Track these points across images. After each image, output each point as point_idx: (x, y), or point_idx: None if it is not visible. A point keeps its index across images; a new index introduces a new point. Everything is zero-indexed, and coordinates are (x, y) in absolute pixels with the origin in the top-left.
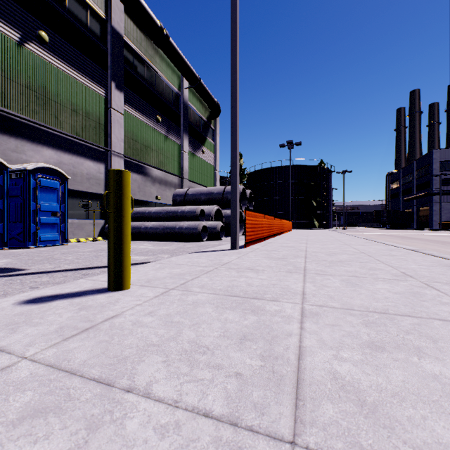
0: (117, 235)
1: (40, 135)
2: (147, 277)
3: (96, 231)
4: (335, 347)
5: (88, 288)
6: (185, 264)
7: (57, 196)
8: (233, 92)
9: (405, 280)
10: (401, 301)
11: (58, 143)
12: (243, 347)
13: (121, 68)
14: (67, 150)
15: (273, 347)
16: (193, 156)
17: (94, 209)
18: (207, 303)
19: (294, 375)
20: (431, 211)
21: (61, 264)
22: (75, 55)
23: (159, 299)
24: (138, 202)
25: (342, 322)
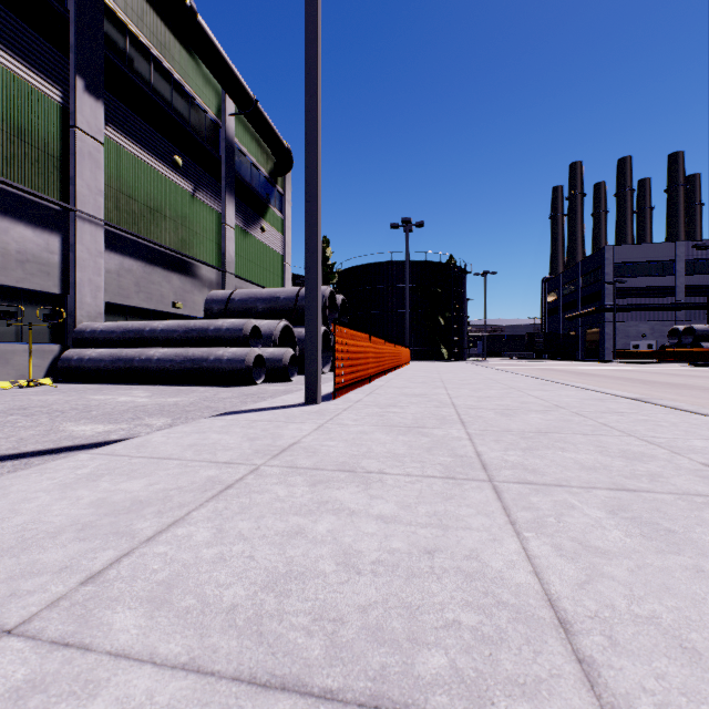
0: None
1: None
2: None
3: (41, 367)
4: None
5: None
6: (175, 457)
7: None
8: (310, 80)
9: None
10: None
11: None
12: None
13: (99, 55)
14: None
15: None
16: (245, 235)
17: (36, 322)
18: None
19: None
20: (602, 335)
21: None
22: None
23: None
24: (137, 311)
25: None
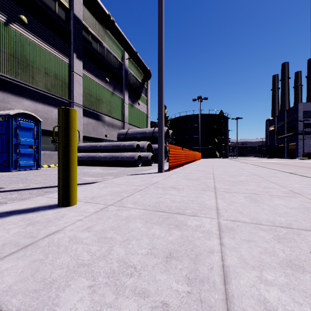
0: (65, 161)
1: (21, 90)
2: (92, 194)
3: None
4: (257, 267)
5: (42, 204)
6: (123, 184)
7: (32, 134)
8: (160, 57)
9: (295, 197)
10: (299, 216)
11: (34, 96)
12: (169, 267)
13: (81, 44)
14: (41, 101)
15: (198, 267)
16: (132, 107)
17: None
18: (137, 218)
19: (224, 305)
20: (297, 146)
21: (31, 184)
22: (47, 34)
23: (98, 215)
24: (93, 139)
25: (255, 237)
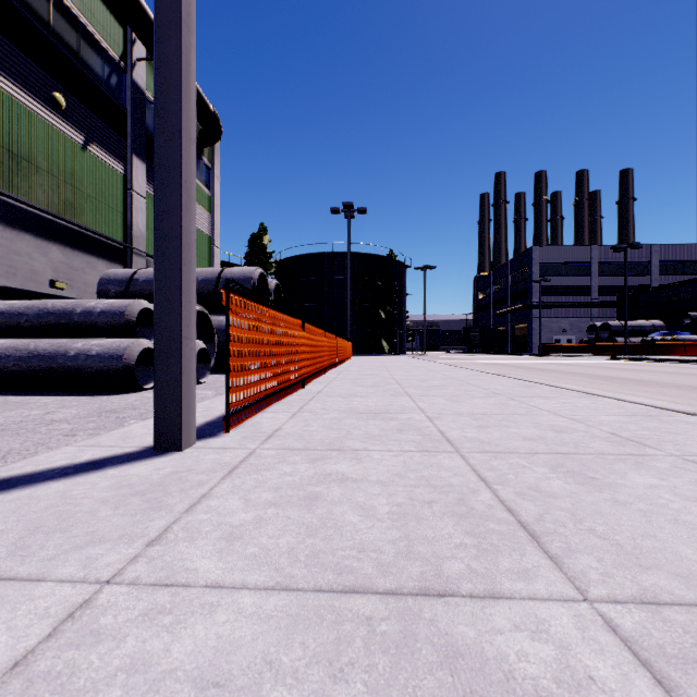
0: None
1: None
2: None
3: None
4: None
5: None
6: None
7: None
8: None
9: None
10: None
11: None
12: None
13: None
14: None
15: None
16: None
17: None
18: None
19: None
20: (530, 330)
21: None
22: None
23: None
24: None
25: None
